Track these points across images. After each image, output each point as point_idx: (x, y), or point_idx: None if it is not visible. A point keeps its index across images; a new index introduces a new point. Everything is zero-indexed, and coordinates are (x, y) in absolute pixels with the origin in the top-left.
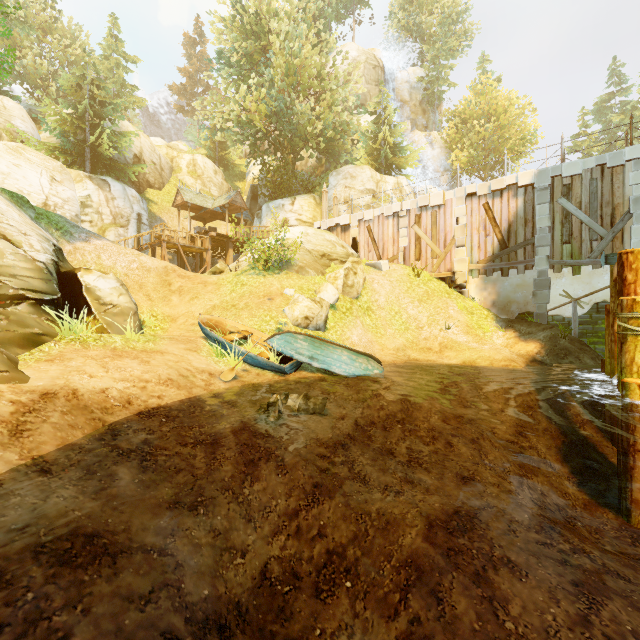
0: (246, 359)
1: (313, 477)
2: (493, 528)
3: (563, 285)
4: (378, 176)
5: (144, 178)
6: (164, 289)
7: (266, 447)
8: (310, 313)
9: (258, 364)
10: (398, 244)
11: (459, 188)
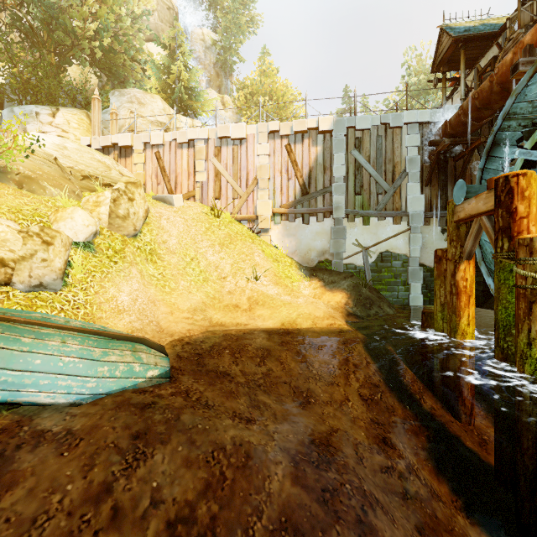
0: None
1: None
2: None
3: (356, 234)
4: (172, 111)
5: None
6: None
7: None
8: (14, 254)
9: None
10: (194, 178)
11: (262, 123)
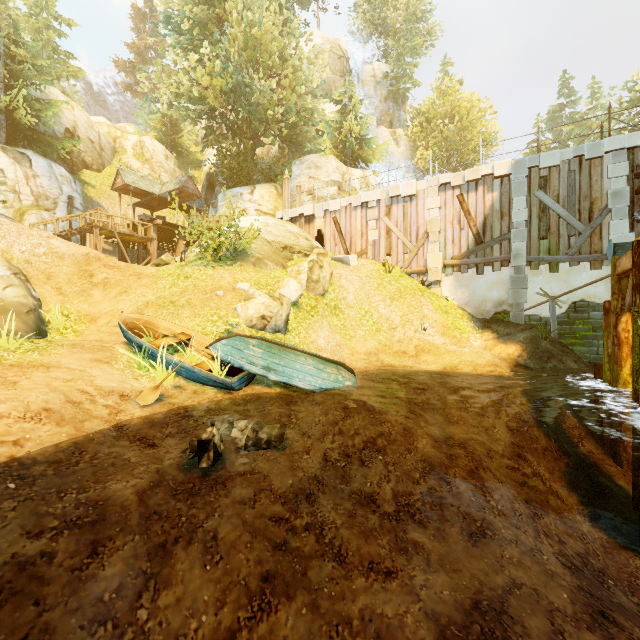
0: (180, 371)
1: (262, 562)
2: (533, 632)
3: (540, 283)
4: (344, 168)
5: (79, 157)
6: (83, 281)
7: (190, 516)
8: (268, 312)
9: (196, 378)
10: (367, 237)
11: (432, 178)
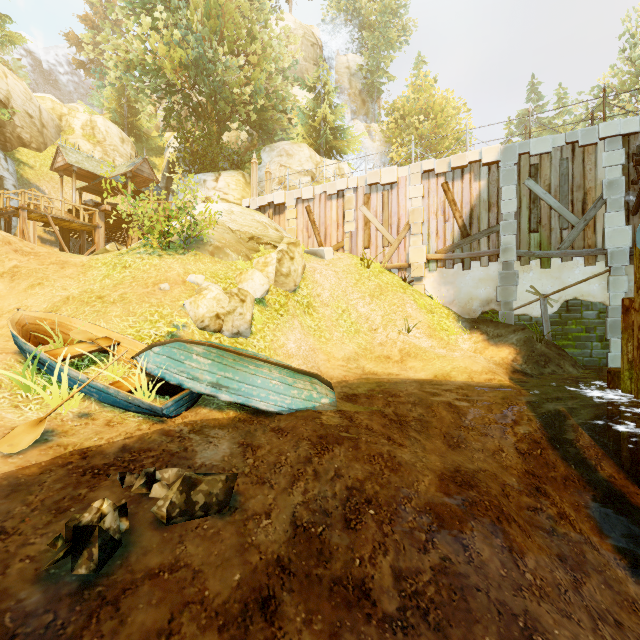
0: (89, 393)
1: None
2: None
3: (531, 280)
4: (318, 157)
5: (13, 132)
6: None
7: None
8: (224, 310)
9: (112, 402)
10: (343, 229)
11: (415, 164)
